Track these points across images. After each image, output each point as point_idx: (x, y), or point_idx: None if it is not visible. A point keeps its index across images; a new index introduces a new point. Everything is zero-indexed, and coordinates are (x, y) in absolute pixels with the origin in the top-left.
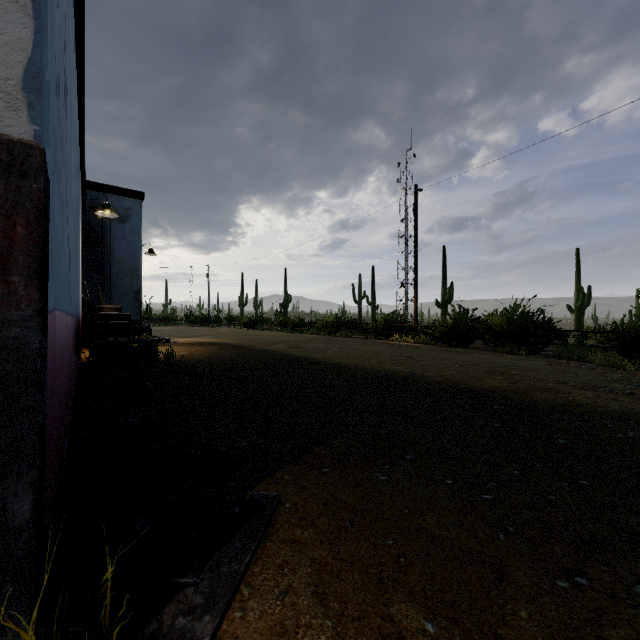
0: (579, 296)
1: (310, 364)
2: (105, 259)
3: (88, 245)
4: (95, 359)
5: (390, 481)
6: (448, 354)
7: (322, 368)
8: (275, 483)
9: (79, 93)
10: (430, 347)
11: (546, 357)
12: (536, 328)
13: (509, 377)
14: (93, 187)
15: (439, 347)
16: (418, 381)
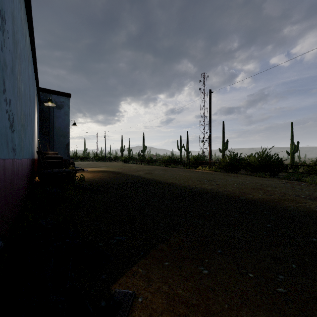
0: (292, 146)
1: (156, 183)
2: (50, 128)
3: (42, 121)
4: (40, 181)
5: (210, 274)
6: (228, 177)
7: (162, 186)
8: (132, 276)
9: (30, 37)
10: (218, 173)
11: (279, 178)
12: (274, 163)
13: (266, 192)
14: (44, 91)
15: (222, 173)
16: (216, 194)
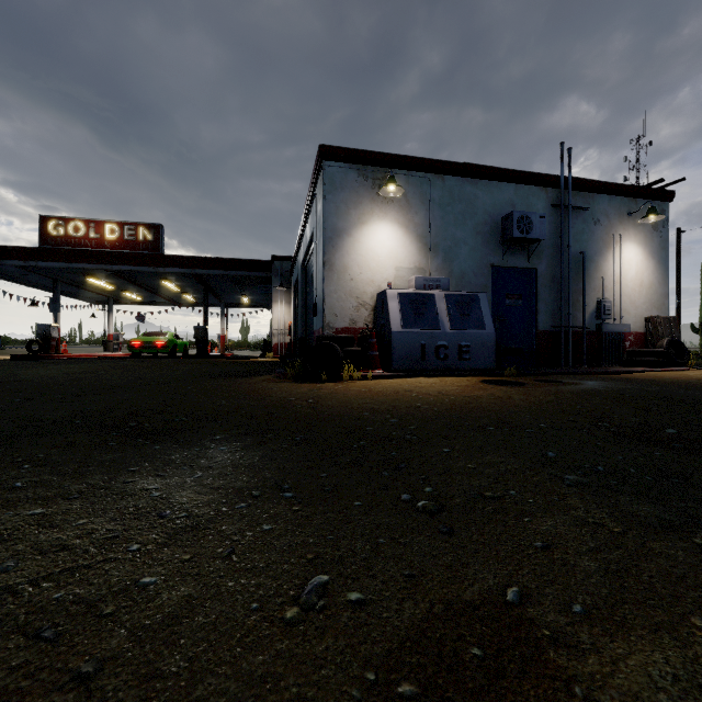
0: None
1: None
2: None
3: None
4: None
5: None
6: None
7: None
8: None
9: None
10: None
11: None
12: None
13: None
14: None
15: None
16: None
